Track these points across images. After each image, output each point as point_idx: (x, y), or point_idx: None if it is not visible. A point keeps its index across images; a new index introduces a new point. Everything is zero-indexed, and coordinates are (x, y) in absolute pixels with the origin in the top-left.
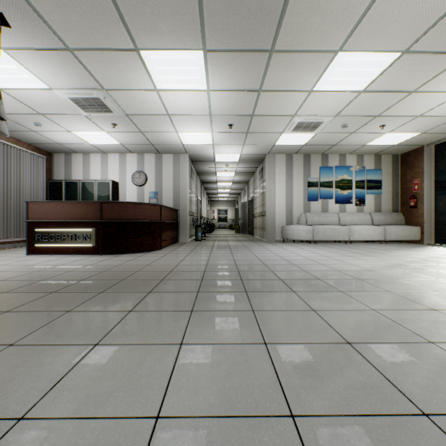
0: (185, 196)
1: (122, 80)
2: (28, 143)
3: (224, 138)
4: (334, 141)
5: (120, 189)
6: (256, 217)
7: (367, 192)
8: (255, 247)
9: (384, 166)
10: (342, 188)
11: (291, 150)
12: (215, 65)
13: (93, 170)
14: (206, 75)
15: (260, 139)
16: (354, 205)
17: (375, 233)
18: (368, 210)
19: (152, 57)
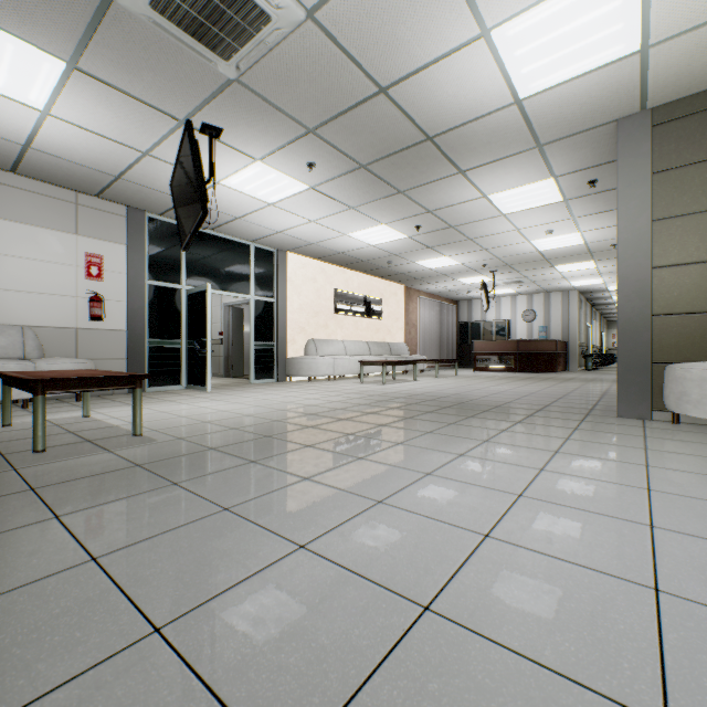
0: (573, 329)
1: (538, 273)
2: (449, 298)
3: (614, 279)
4: None
5: (511, 325)
6: None
7: None
8: None
9: None
10: None
11: None
12: (601, 262)
13: (488, 311)
14: (595, 265)
15: None
16: None
17: None
18: None
19: (560, 266)
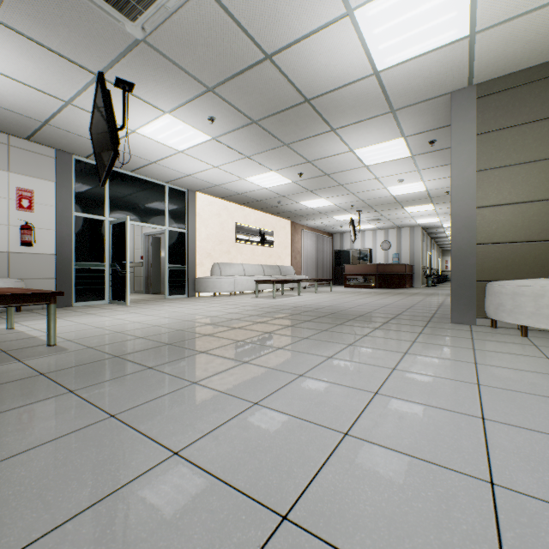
0: (418, 255)
1: (392, 213)
2: (326, 232)
3: (448, 218)
4: None
5: (373, 253)
6: None
7: None
8: None
9: None
10: None
11: None
12: (438, 205)
13: (355, 242)
14: (434, 207)
15: None
16: None
17: None
18: None
19: (408, 208)
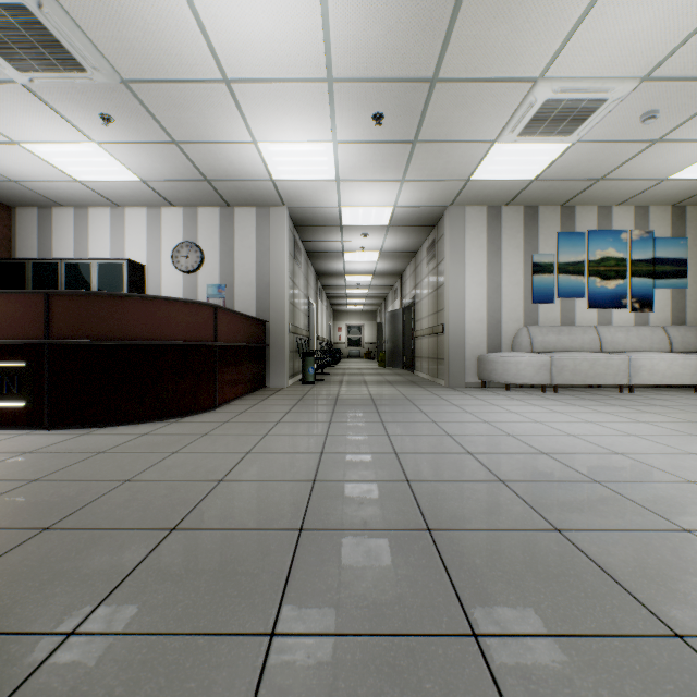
0: (279, 292)
1: None
2: None
3: (360, 160)
4: (603, 169)
5: (150, 279)
6: (420, 336)
7: (657, 284)
8: (431, 403)
9: (692, 229)
10: (604, 276)
11: (501, 196)
12: None
13: (94, 241)
14: None
15: (440, 164)
16: (629, 312)
17: (687, 369)
18: (658, 322)
19: None
